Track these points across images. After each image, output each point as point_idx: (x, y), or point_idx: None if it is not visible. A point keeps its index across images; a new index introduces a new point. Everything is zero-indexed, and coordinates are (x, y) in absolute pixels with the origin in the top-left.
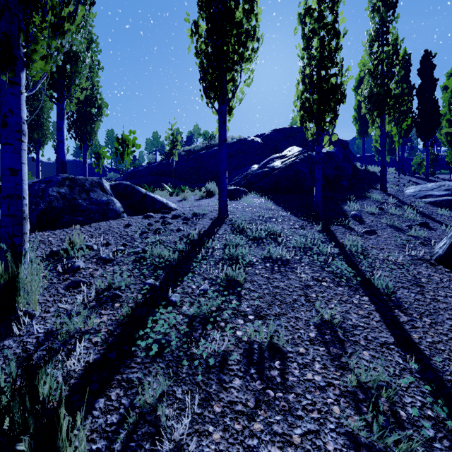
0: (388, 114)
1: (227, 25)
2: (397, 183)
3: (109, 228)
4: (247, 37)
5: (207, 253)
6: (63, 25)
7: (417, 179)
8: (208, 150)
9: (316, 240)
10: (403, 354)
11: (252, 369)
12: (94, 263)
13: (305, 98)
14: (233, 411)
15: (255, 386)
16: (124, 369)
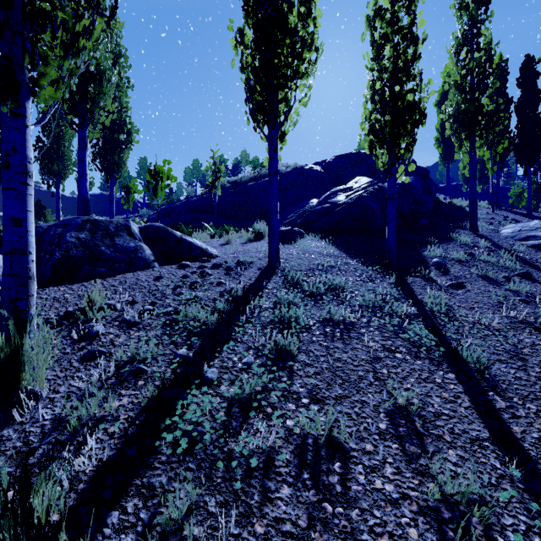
0: (479, 135)
1: (279, 33)
2: (491, 220)
3: (136, 281)
4: (303, 46)
5: (253, 314)
6: (78, 42)
7: (516, 215)
8: (258, 182)
9: (388, 297)
10: (501, 454)
11: (305, 473)
12: (117, 327)
13: (375, 120)
14: (279, 532)
15: (308, 497)
16: (145, 470)
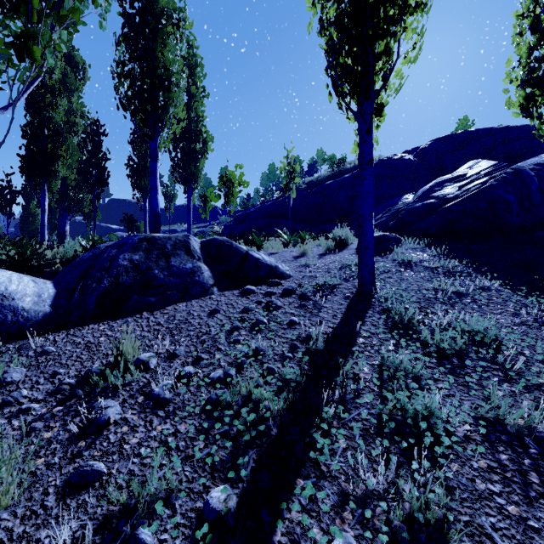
0: None
1: None
2: None
3: (186, 317)
4: None
5: (345, 395)
6: None
7: None
8: (336, 180)
9: None
10: None
11: None
12: (138, 408)
13: (539, 58)
14: None
15: None
16: None
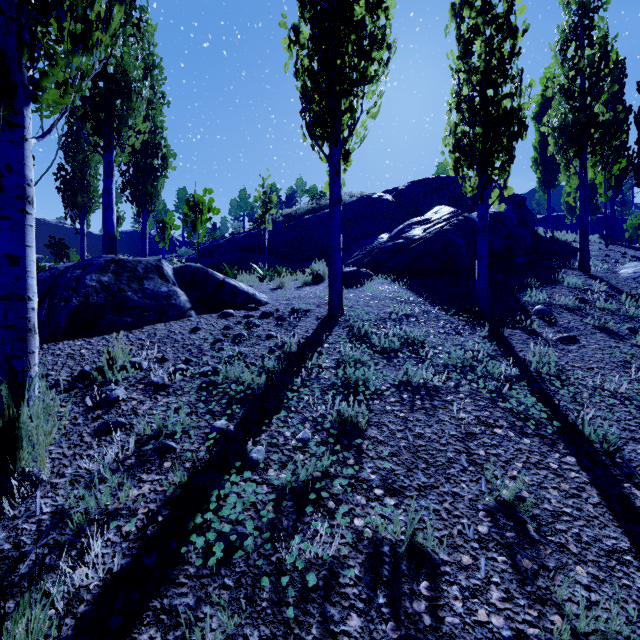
0: (591, 152)
1: (342, 28)
2: (606, 258)
3: (168, 334)
4: (372, 43)
5: (311, 376)
6: (93, 36)
7: (637, 252)
8: (316, 214)
9: (480, 354)
10: None
11: (380, 596)
12: (141, 391)
13: (462, 133)
14: None
15: (385, 633)
16: (167, 586)
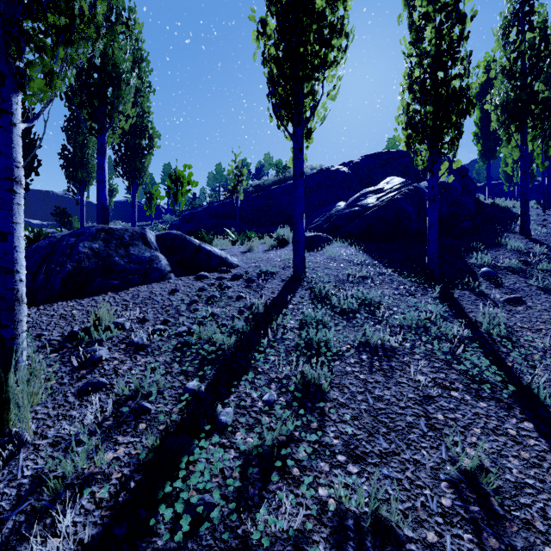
0: (532, 127)
1: (305, 19)
2: (544, 222)
3: (149, 295)
4: (332, 31)
5: (276, 336)
6: (78, 30)
7: None
8: (281, 185)
9: (433, 315)
10: None
11: None
12: (123, 351)
13: (414, 111)
14: None
15: None
16: None
